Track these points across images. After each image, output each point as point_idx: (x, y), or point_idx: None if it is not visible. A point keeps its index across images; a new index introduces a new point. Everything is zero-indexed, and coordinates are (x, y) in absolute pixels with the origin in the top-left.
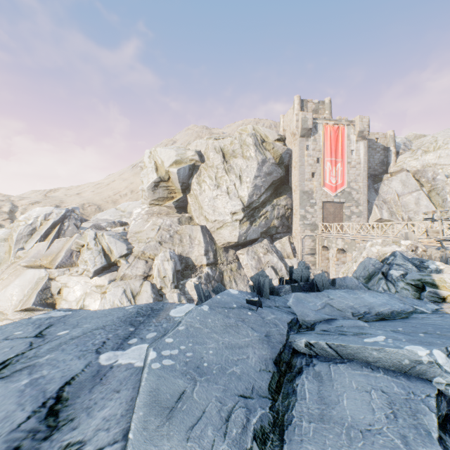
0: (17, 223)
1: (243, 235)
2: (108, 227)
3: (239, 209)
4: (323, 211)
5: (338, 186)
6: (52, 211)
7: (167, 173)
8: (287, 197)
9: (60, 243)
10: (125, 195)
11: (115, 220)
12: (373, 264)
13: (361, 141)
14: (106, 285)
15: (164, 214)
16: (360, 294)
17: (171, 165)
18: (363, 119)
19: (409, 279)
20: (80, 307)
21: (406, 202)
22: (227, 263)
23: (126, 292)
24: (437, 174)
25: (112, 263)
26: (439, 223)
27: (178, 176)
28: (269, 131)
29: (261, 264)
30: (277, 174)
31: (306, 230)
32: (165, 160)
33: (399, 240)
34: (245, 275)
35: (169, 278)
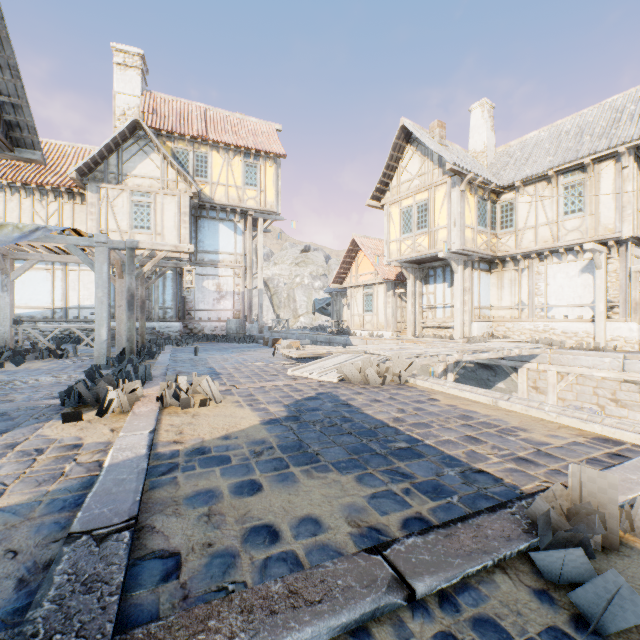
0: None
1: None
2: None
3: None
4: None
5: None
6: None
7: None
8: None
9: None
10: None
11: None
12: None
13: None
14: None
15: None
16: None
17: None
18: None
19: None
20: None
21: (256, 302)
22: None
23: None
24: (280, 282)
25: None
26: None
27: None
28: None
29: None
30: None
31: None
32: None
33: None
34: None
35: None
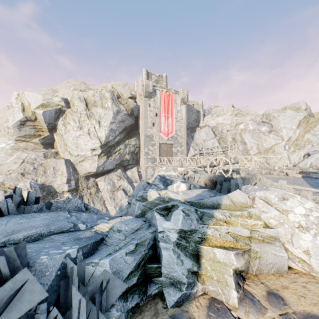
0: None
1: (101, 167)
2: None
3: (98, 146)
4: (160, 149)
5: (169, 133)
6: None
7: (34, 114)
8: (136, 139)
9: None
10: None
11: None
12: (143, 185)
13: (183, 105)
14: None
15: (31, 149)
16: (36, 218)
17: (38, 107)
18: (184, 91)
19: (138, 196)
20: None
21: (208, 145)
22: (87, 188)
23: None
24: (223, 129)
25: None
26: (198, 156)
27: (44, 117)
28: (124, 90)
29: (115, 188)
30: (129, 122)
31: (149, 163)
32: (32, 103)
33: (177, 168)
34: (102, 197)
35: None
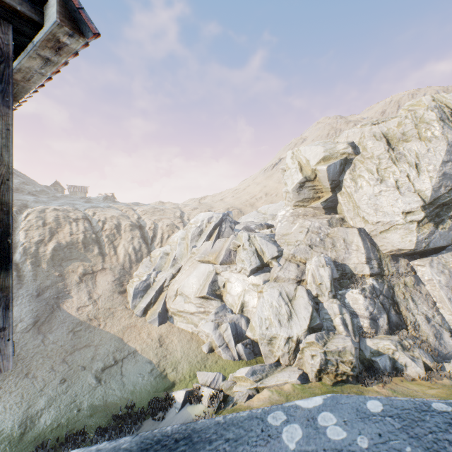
0: (189, 226)
1: (423, 241)
2: (256, 229)
3: (416, 207)
4: None
5: None
6: (212, 216)
7: (313, 172)
8: None
9: (220, 243)
10: (260, 198)
11: (262, 222)
12: None
13: None
14: (261, 285)
15: (310, 216)
16: None
17: (318, 163)
18: None
19: None
20: (241, 302)
21: None
22: (397, 275)
23: (282, 295)
24: None
25: (265, 264)
26: None
27: (327, 173)
28: None
29: None
30: None
31: None
32: (310, 158)
33: None
34: (428, 294)
35: (325, 286)
